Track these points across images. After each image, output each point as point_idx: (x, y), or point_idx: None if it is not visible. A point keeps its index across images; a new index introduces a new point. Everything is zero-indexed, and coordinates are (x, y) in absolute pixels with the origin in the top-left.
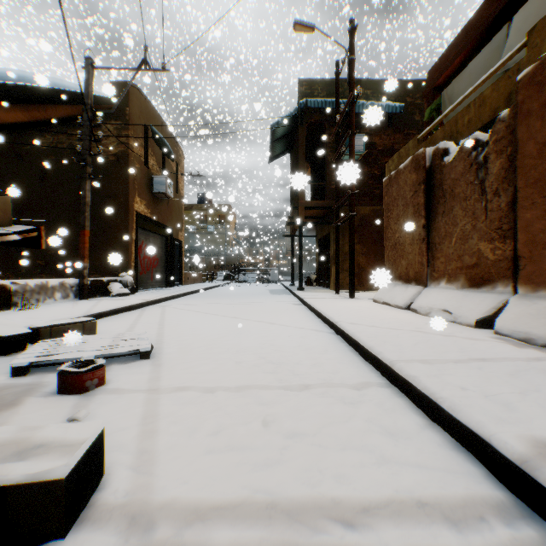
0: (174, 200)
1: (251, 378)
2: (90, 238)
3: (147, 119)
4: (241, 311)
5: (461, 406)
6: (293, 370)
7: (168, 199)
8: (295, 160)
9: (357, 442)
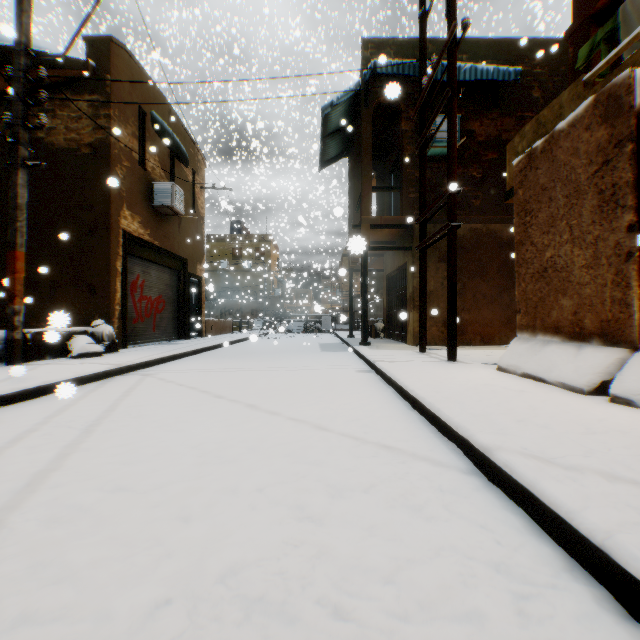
0: (189, 221)
1: None
2: (53, 269)
3: (143, 99)
4: (269, 389)
5: None
6: None
7: (180, 218)
8: (356, 163)
9: None
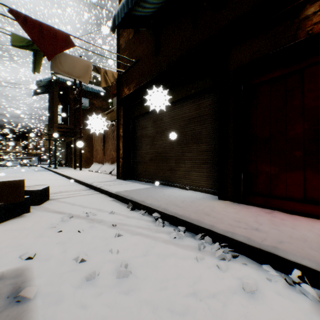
0: None
1: (43, 187)
2: None
3: None
4: (24, 178)
5: (87, 181)
6: (55, 185)
7: None
8: (52, 100)
9: (69, 188)
